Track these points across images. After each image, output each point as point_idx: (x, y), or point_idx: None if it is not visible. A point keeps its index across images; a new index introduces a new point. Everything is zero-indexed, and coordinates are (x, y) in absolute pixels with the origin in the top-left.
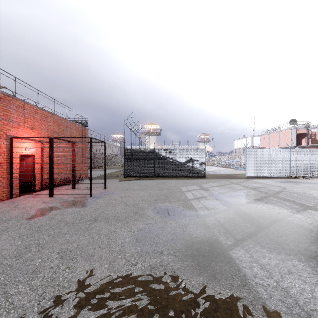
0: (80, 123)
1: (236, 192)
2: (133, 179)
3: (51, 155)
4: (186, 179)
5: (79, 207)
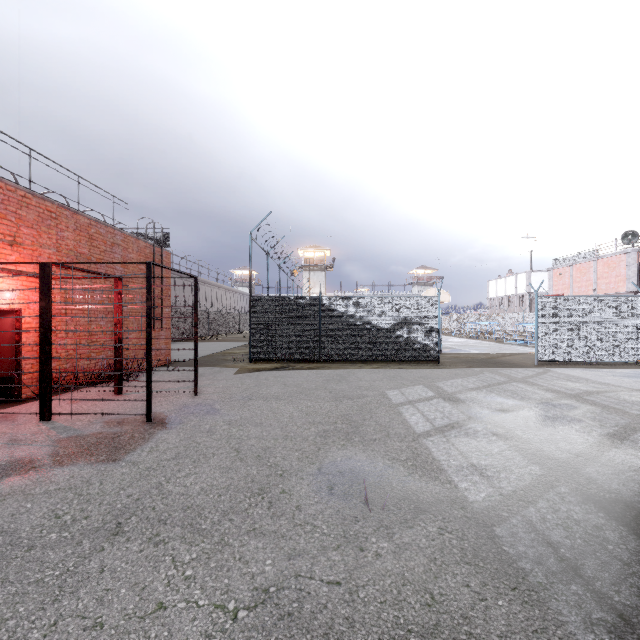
0: (151, 240)
1: (538, 407)
2: (270, 367)
3: (45, 310)
4: (394, 368)
5: (96, 464)
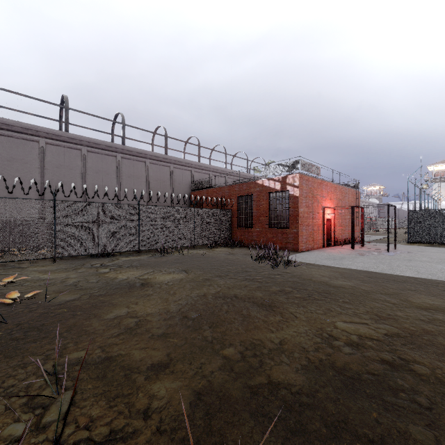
0: (350, 187)
1: None
2: (423, 245)
3: (353, 219)
4: None
5: (387, 255)
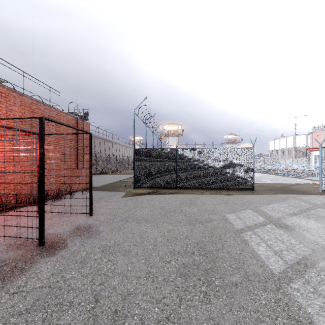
0: (78, 116)
1: None
2: (145, 192)
3: None
4: (225, 194)
5: None
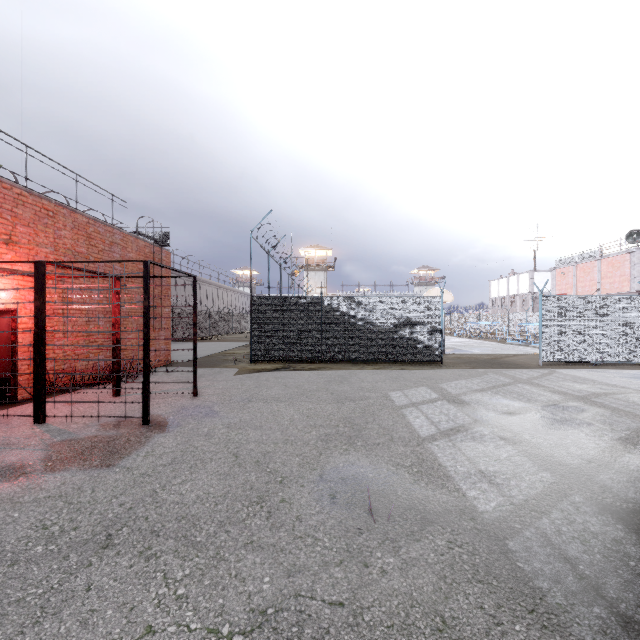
0: (151, 239)
1: (545, 409)
2: (271, 368)
3: (40, 310)
4: (396, 369)
5: (89, 470)
